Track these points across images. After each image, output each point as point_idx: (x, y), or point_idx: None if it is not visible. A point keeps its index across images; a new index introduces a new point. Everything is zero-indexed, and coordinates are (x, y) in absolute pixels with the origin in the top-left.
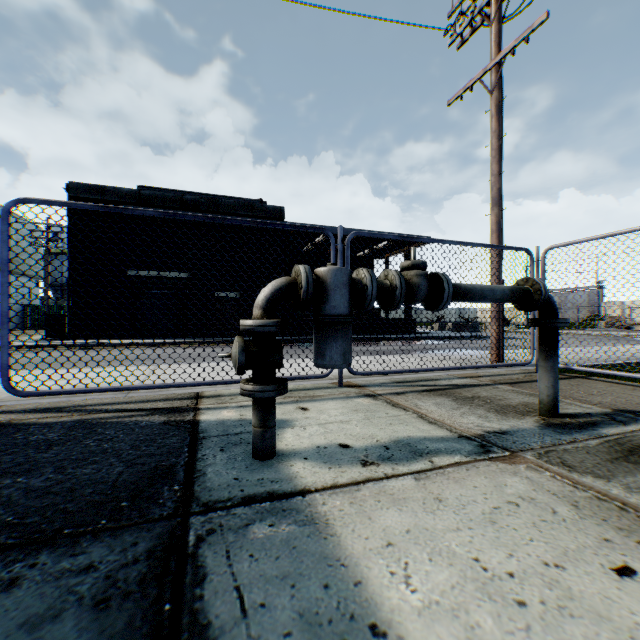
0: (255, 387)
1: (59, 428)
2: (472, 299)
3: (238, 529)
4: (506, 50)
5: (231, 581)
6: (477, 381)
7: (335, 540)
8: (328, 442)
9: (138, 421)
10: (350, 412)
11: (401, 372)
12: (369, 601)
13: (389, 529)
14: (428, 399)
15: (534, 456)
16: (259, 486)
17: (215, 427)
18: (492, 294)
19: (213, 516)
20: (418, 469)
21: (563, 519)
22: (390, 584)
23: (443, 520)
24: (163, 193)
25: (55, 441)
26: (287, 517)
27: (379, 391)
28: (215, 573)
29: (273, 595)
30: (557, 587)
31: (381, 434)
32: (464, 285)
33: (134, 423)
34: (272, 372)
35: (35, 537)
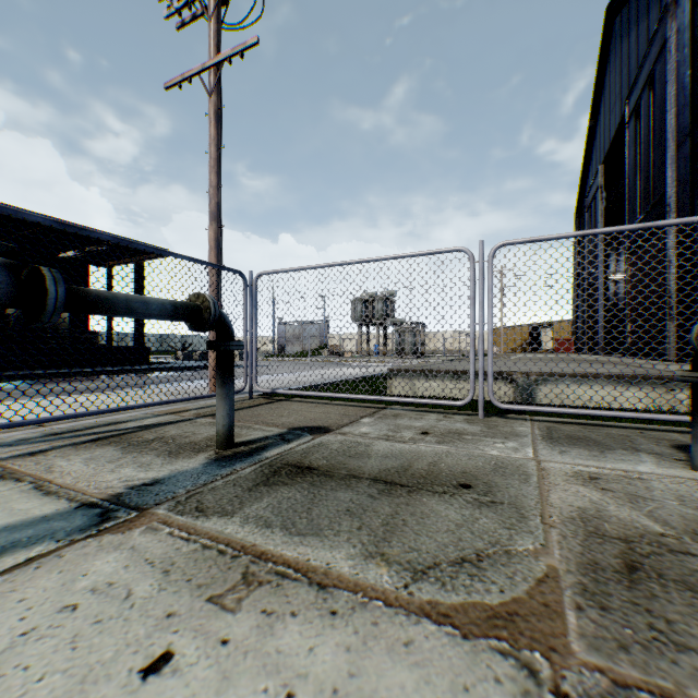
0: None
1: None
2: (114, 312)
3: None
4: (224, 55)
5: None
6: (178, 417)
7: None
8: None
9: None
10: None
11: (61, 419)
12: None
13: None
14: (83, 454)
15: (170, 508)
16: None
17: None
18: (146, 308)
19: None
20: None
21: (133, 604)
22: None
23: None
24: None
25: None
26: None
27: None
28: None
29: None
30: None
31: None
32: (99, 291)
33: None
34: None
35: None
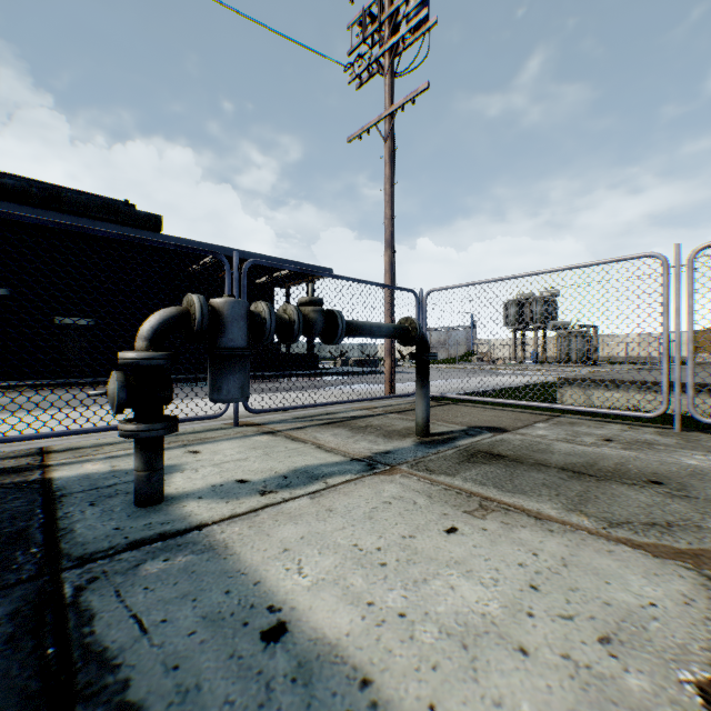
0: (140, 426)
1: None
2: (363, 335)
3: (127, 571)
4: (397, 105)
5: (126, 612)
6: (372, 412)
7: (235, 558)
8: (225, 480)
9: None
10: (248, 450)
11: (301, 407)
12: (267, 592)
13: (286, 539)
14: (327, 431)
15: (408, 467)
16: (148, 530)
17: (78, 483)
18: (379, 331)
19: (94, 566)
20: (314, 490)
21: (421, 507)
22: (286, 577)
23: (332, 524)
24: None
25: None
26: (183, 550)
27: (279, 428)
28: (106, 611)
29: (175, 611)
30: (409, 549)
31: (280, 466)
32: (356, 322)
33: None
34: (160, 409)
35: None
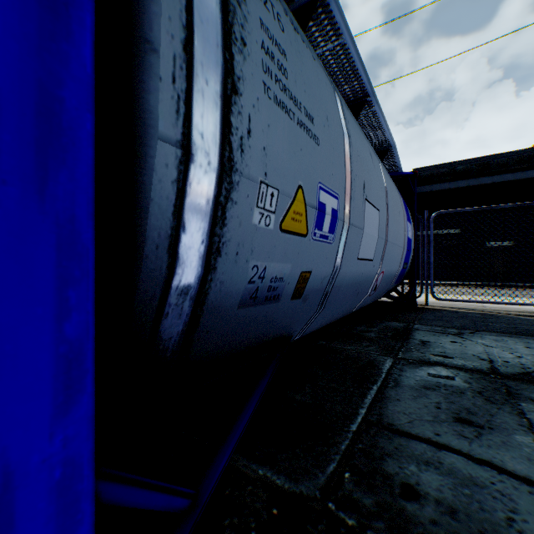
0: None
1: (474, 314)
2: None
3: None
4: None
5: None
6: None
7: None
8: None
9: (516, 317)
10: None
11: None
12: None
13: None
14: None
15: None
16: None
17: None
18: None
19: None
20: None
21: None
22: None
23: None
24: (437, 171)
25: (482, 317)
26: None
27: None
28: None
29: None
30: None
31: None
32: None
33: (515, 317)
34: None
35: (533, 336)
